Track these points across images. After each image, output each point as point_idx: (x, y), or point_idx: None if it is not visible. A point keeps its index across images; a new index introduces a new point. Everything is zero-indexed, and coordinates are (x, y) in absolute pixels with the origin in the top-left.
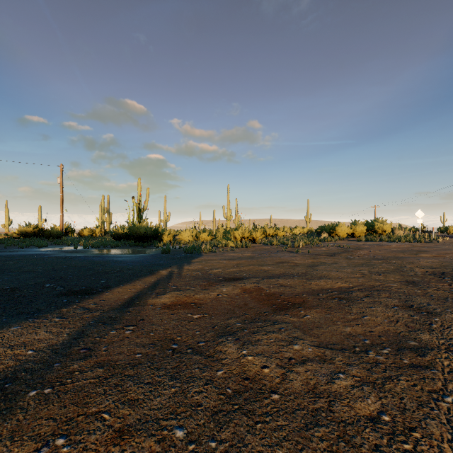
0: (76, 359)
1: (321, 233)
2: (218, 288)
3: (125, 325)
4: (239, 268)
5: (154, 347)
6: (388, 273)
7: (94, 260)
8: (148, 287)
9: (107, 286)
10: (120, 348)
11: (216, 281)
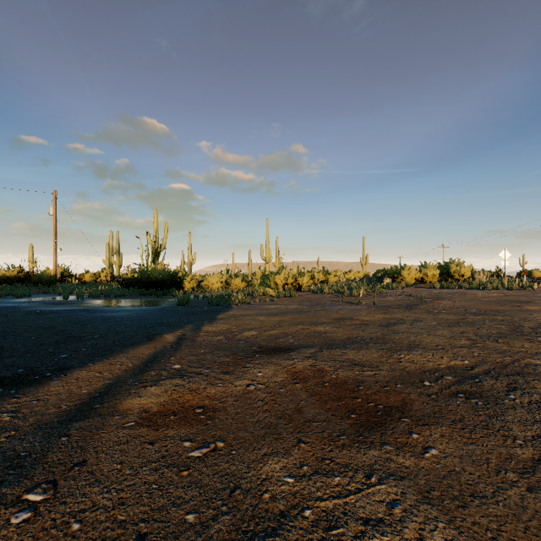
0: None
1: (383, 278)
2: (249, 370)
3: (30, 488)
4: (283, 329)
5: None
6: (506, 338)
7: (75, 316)
8: (134, 368)
9: (64, 366)
10: None
11: (248, 354)
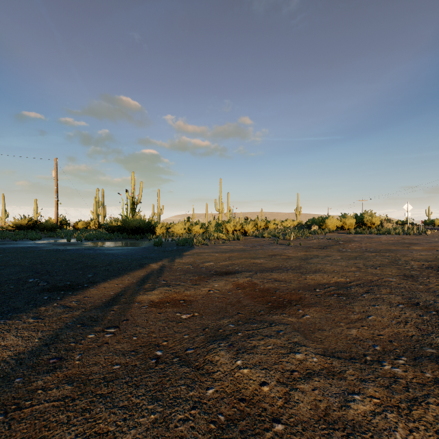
0: (42, 373)
1: (311, 225)
2: (209, 283)
3: (106, 327)
4: (231, 261)
5: (136, 355)
6: (384, 267)
7: (84, 253)
8: (137, 282)
9: (93, 281)
10: (96, 357)
11: (208, 275)
